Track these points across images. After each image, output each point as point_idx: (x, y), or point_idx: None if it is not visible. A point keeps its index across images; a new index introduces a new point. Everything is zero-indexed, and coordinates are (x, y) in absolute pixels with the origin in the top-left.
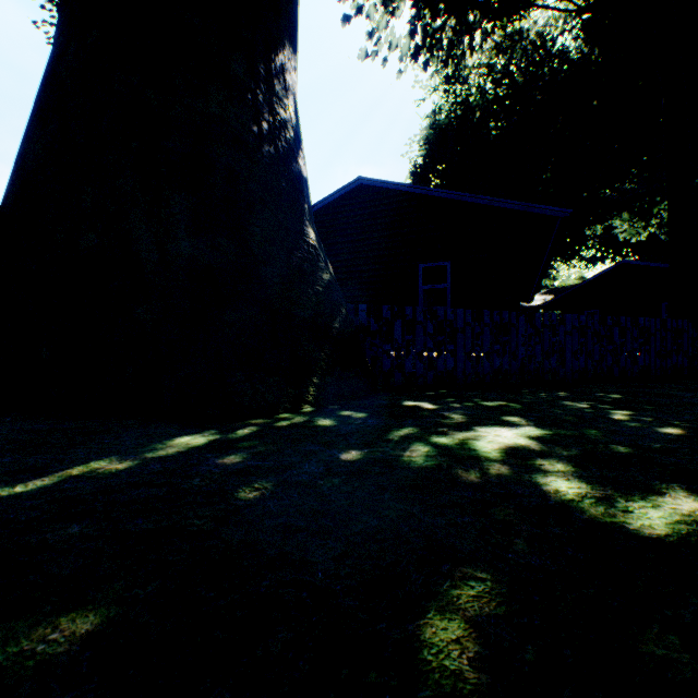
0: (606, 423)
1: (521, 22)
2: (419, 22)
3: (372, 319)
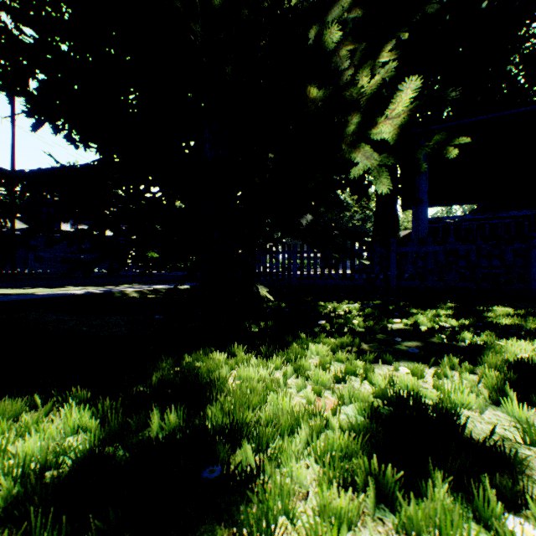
0: None
1: None
2: None
3: None
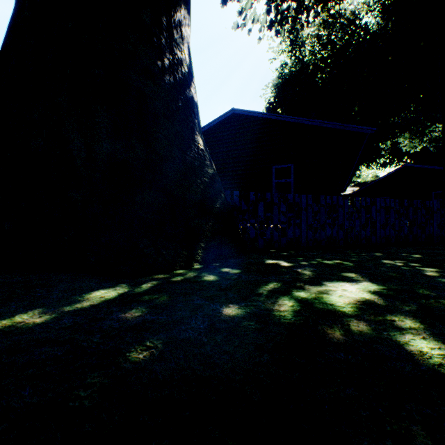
0: (424, 279)
1: (340, 6)
2: (273, 3)
3: (243, 201)
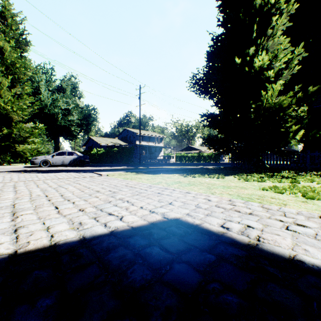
0: None
1: None
2: None
3: None
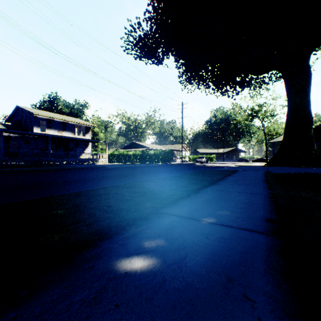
0: None
1: None
2: None
3: None
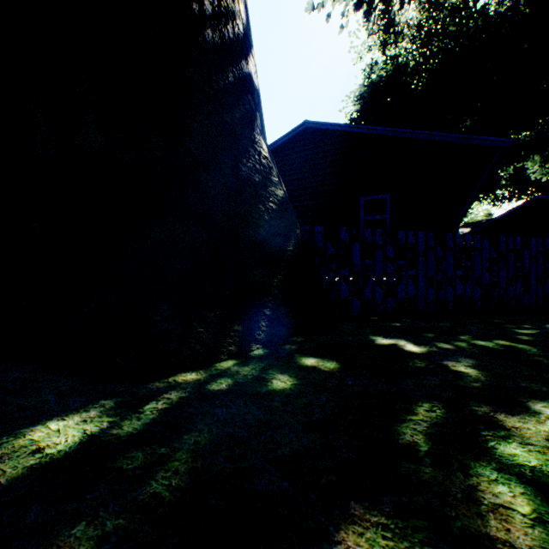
0: None
1: None
2: None
3: (328, 241)
